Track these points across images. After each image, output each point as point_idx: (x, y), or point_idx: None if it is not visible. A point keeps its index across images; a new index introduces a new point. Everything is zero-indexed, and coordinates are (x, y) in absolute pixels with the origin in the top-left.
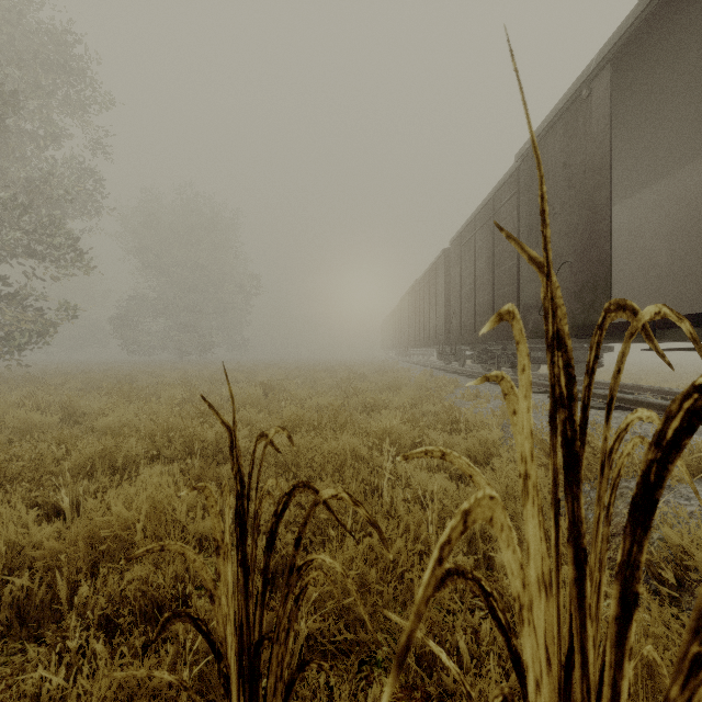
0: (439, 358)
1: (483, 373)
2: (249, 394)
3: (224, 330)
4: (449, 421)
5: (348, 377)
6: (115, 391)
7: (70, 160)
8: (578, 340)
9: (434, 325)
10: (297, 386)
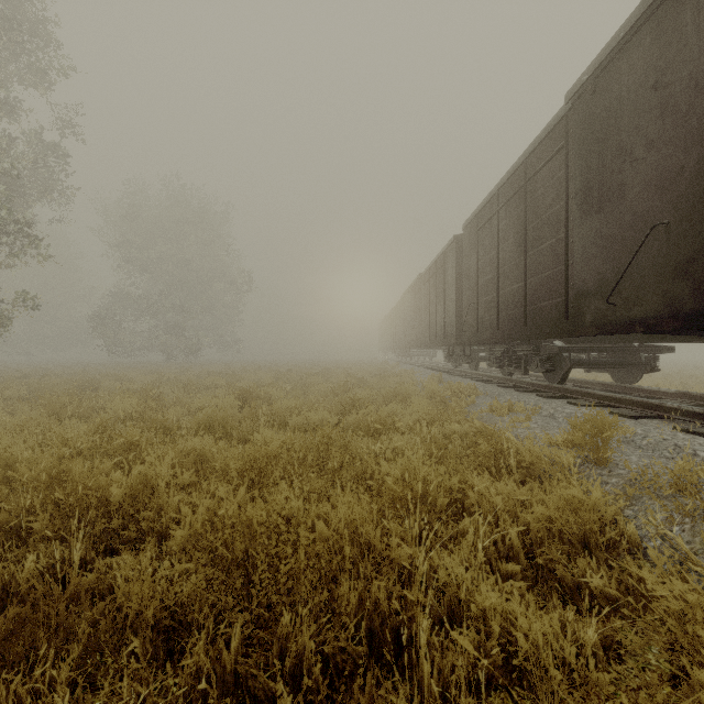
0: (446, 359)
1: (502, 378)
2: (214, 409)
3: (214, 330)
4: (491, 454)
5: (345, 383)
6: (50, 402)
7: (28, 134)
8: (645, 338)
9: (442, 322)
10: (287, 393)
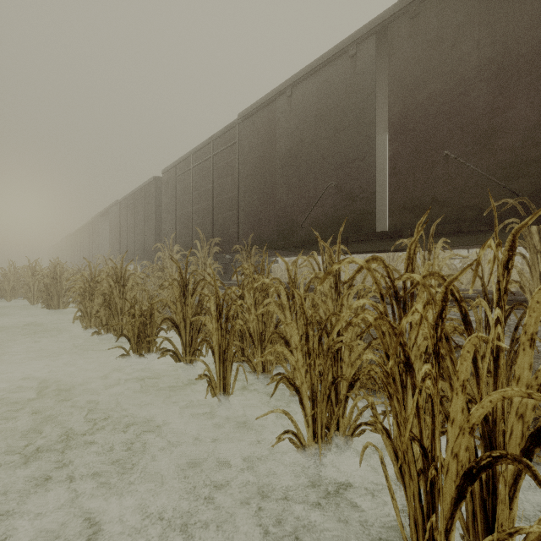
0: None
1: None
2: None
3: None
4: None
5: None
6: None
7: None
8: None
9: (77, 256)
10: None
